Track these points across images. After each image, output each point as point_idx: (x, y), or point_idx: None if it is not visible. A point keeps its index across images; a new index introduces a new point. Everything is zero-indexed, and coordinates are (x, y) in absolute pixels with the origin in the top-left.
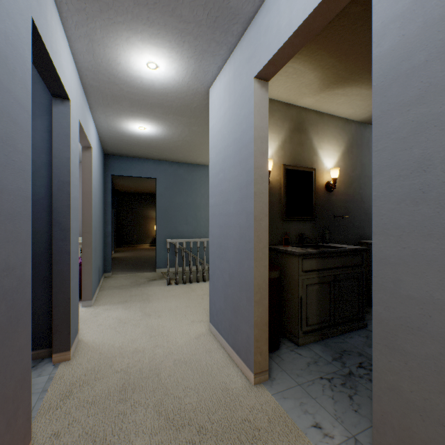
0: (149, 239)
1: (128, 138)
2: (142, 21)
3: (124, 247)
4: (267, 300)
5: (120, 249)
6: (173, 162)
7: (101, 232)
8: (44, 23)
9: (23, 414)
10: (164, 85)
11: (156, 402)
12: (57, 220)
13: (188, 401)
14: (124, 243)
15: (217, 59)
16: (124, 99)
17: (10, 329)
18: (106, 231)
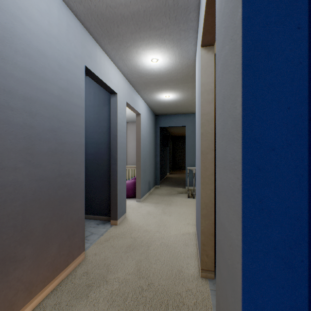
0: None
1: (162, 104)
2: (138, 40)
3: (176, 171)
4: (213, 216)
5: (173, 172)
6: None
7: (151, 161)
8: (94, 64)
9: (78, 237)
10: (166, 68)
11: (138, 259)
12: (112, 154)
13: (154, 267)
14: (177, 168)
15: (190, 40)
16: (150, 83)
17: (70, 199)
18: (156, 160)
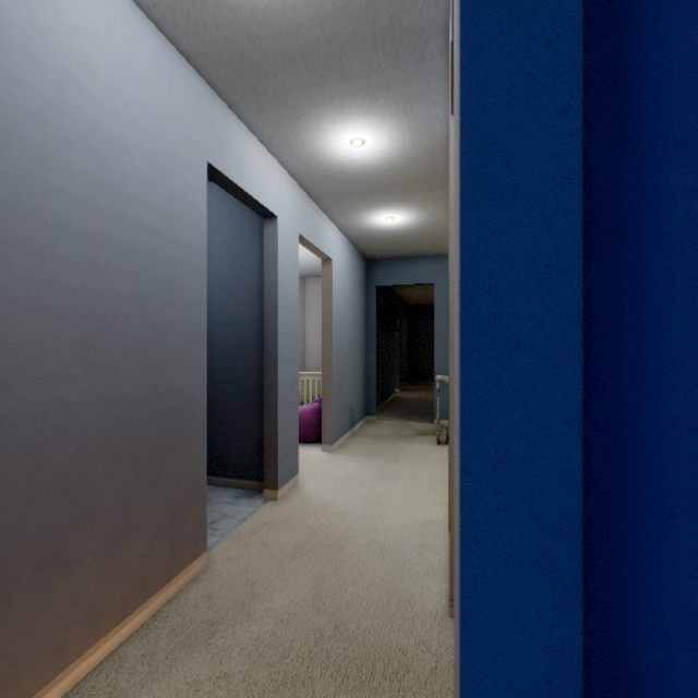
0: None
1: (381, 235)
2: (320, 103)
3: (417, 385)
4: None
5: (409, 388)
6: None
7: (356, 362)
8: (226, 158)
9: (193, 522)
10: (384, 159)
11: (318, 573)
12: (267, 347)
13: (351, 590)
14: (418, 378)
15: (433, 97)
16: (351, 192)
17: (175, 442)
18: (369, 361)
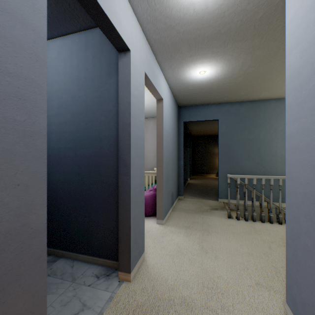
0: (215, 170)
1: (192, 87)
2: None
3: (197, 176)
4: None
5: (194, 177)
6: (234, 102)
7: (174, 165)
8: None
9: None
10: (218, 0)
11: None
12: (121, 157)
13: None
14: (197, 172)
15: None
16: (182, 44)
17: None
18: (179, 164)
